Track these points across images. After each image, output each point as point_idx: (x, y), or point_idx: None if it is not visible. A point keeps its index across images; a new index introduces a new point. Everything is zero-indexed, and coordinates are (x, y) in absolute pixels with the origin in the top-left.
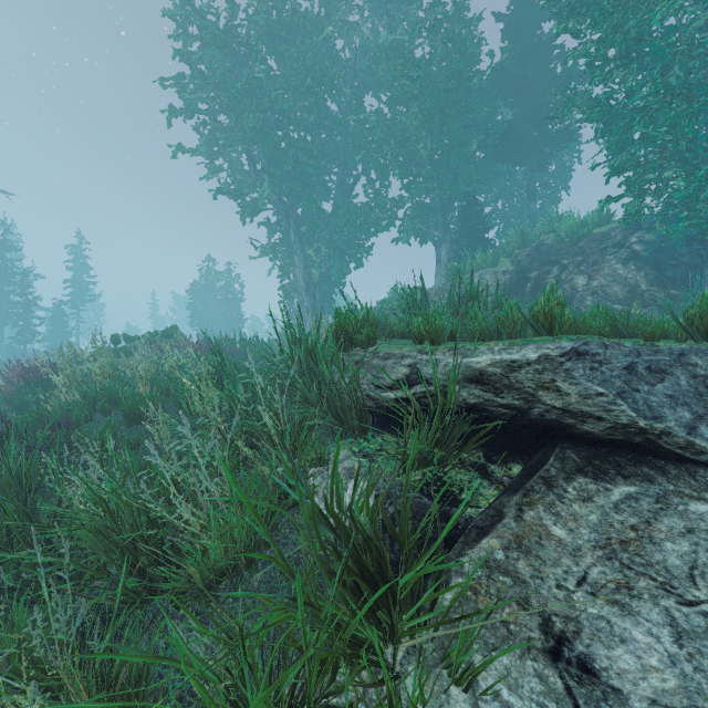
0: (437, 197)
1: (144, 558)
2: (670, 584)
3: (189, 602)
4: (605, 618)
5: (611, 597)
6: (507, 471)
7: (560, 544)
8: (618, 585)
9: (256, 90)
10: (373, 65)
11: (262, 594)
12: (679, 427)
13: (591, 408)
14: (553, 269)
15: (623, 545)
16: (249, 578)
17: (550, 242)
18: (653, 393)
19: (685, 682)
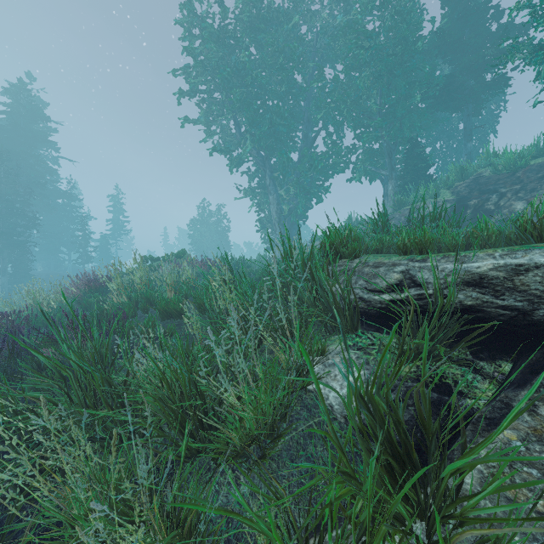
0: (385, 143)
1: (191, 422)
2: None
3: (229, 461)
4: None
5: None
6: (497, 368)
7: None
8: None
9: (241, 71)
10: (331, 42)
11: (321, 467)
12: None
13: None
14: (492, 197)
15: None
16: (273, 445)
17: (487, 174)
18: None
19: None
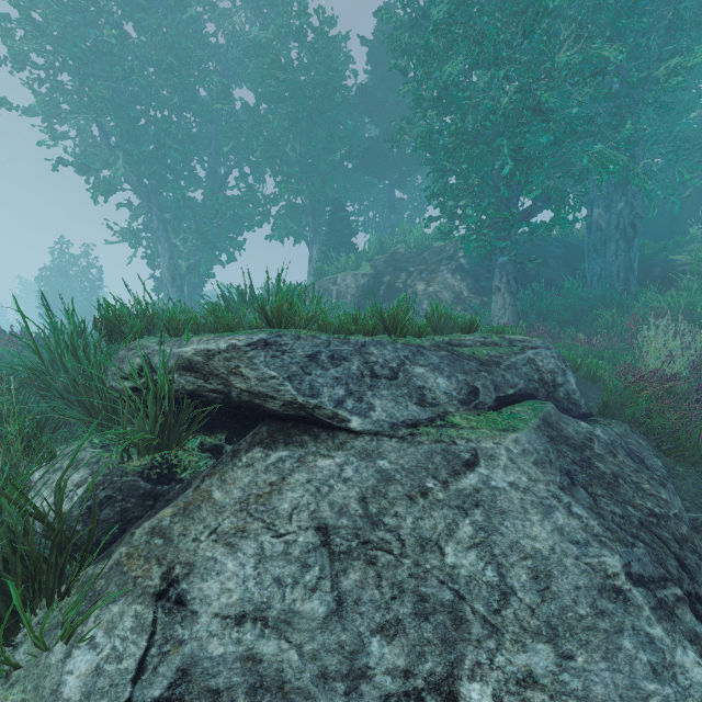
0: (307, 199)
1: None
2: (274, 523)
3: None
4: (215, 558)
5: (227, 541)
6: None
7: (213, 505)
8: (237, 530)
9: (108, 55)
10: (244, 58)
11: None
12: (330, 402)
13: (265, 389)
14: (402, 275)
15: (257, 499)
16: None
17: (402, 251)
18: (323, 376)
19: (244, 594)
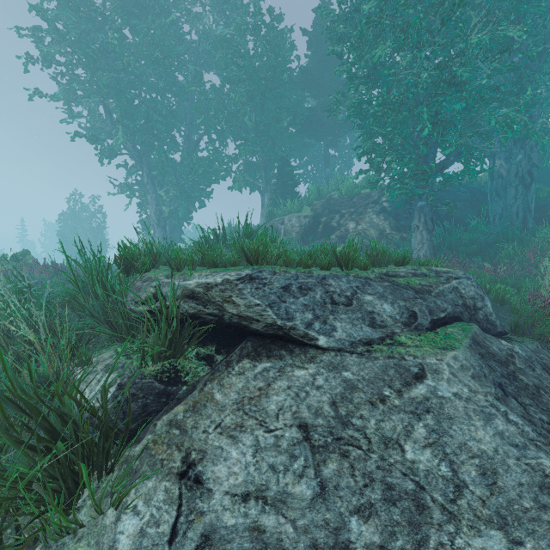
0: (261, 158)
1: None
2: (265, 421)
3: None
4: (221, 447)
5: (230, 434)
6: None
7: (215, 404)
8: (237, 426)
9: (111, 52)
10: (212, 50)
11: None
12: (302, 324)
13: (252, 314)
14: (336, 216)
15: (250, 400)
16: None
17: (336, 197)
18: (295, 303)
19: (247, 477)
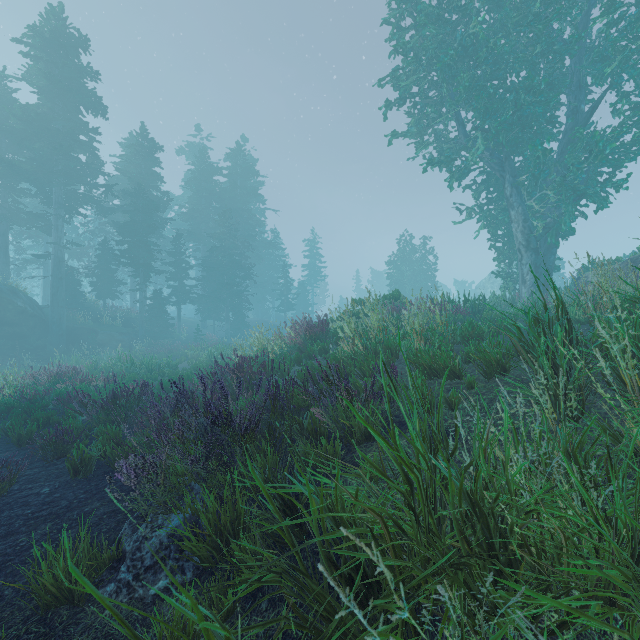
0: None
1: None
2: None
3: None
4: None
5: None
6: None
7: None
8: None
9: (467, 49)
10: None
11: None
12: None
13: None
14: None
15: None
16: None
17: None
18: None
19: None
